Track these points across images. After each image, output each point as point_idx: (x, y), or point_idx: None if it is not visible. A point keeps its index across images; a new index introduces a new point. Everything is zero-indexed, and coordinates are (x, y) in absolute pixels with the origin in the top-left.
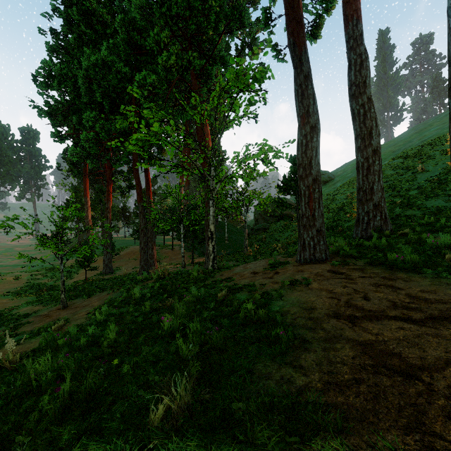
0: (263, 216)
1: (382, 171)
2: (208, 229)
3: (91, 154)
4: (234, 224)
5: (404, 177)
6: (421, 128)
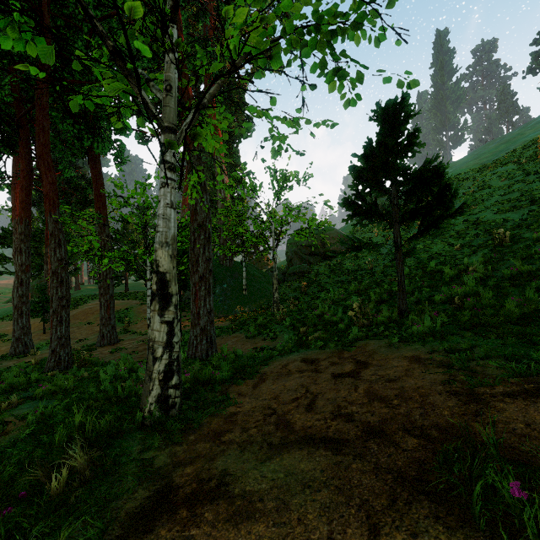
0: (299, 254)
1: (485, 183)
2: (195, 270)
3: (5, 141)
4: (258, 267)
5: (539, 184)
6: (506, 139)
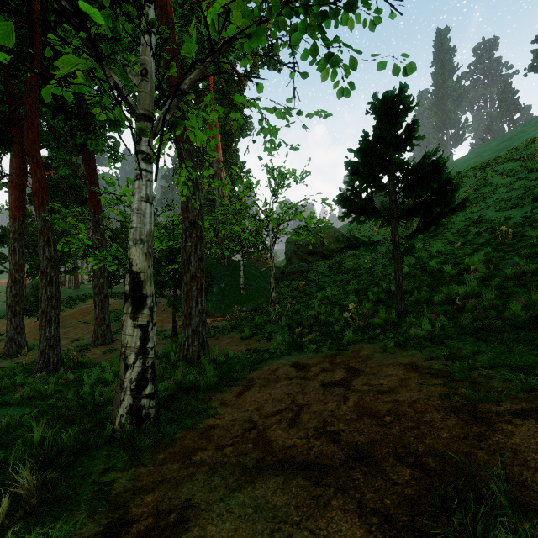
0: (298, 253)
1: (487, 180)
2: (187, 269)
3: (0, 139)
4: (257, 266)
5: None
6: (508, 137)
